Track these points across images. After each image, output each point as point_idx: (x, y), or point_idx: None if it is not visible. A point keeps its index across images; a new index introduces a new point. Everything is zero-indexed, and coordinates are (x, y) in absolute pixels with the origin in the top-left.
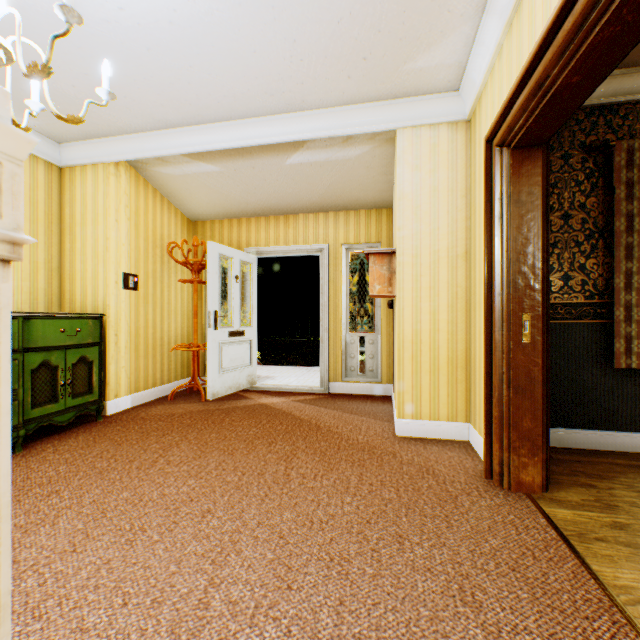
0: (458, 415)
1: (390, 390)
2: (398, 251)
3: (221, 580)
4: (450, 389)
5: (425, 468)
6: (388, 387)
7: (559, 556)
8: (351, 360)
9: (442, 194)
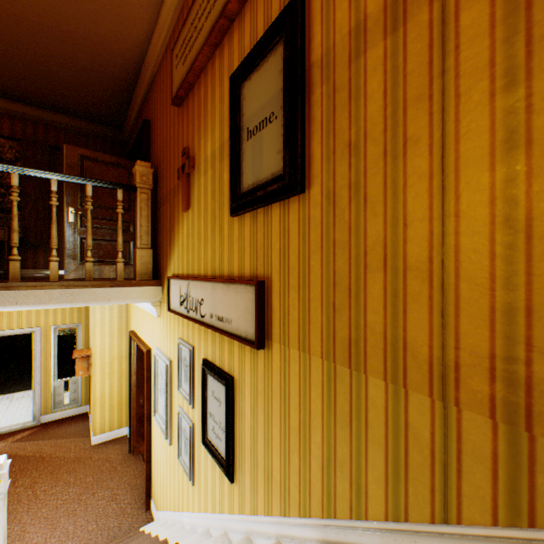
0: (123, 424)
1: (88, 408)
2: (94, 358)
3: (28, 541)
4: (120, 414)
5: (106, 459)
6: (87, 407)
7: (144, 473)
8: (59, 396)
9: (116, 331)
